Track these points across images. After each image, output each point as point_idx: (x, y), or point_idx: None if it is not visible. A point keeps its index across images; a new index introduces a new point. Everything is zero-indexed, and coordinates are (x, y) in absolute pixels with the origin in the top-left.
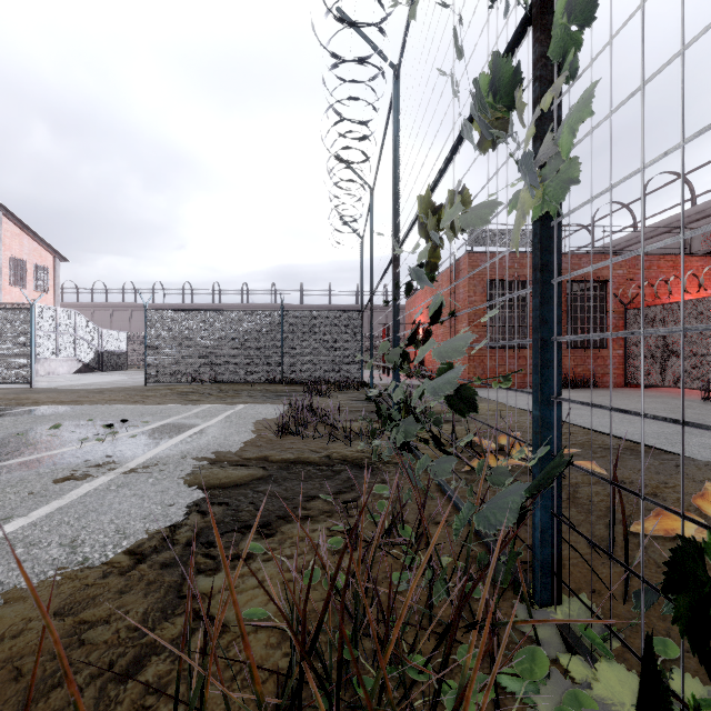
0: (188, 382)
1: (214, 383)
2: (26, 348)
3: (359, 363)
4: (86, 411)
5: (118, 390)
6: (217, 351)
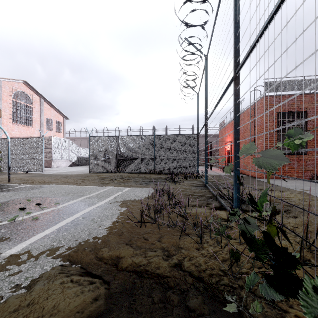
0: (108, 172)
1: (122, 173)
2: (41, 155)
3: (196, 163)
4: (43, 190)
5: (74, 176)
6: (122, 156)
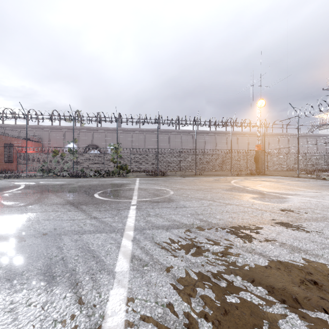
0: None
1: None
2: None
3: None
4: None
5: None
6: None
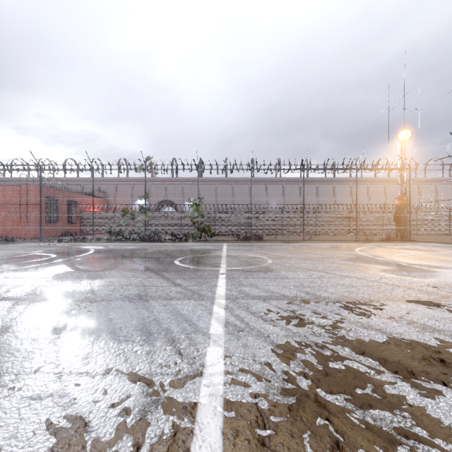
0: None
1: None
2: None
3: None
4: None
5: None
6: None
